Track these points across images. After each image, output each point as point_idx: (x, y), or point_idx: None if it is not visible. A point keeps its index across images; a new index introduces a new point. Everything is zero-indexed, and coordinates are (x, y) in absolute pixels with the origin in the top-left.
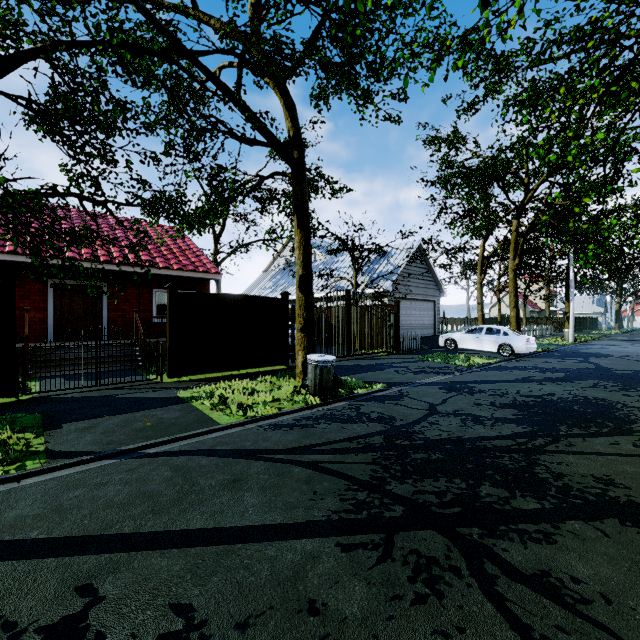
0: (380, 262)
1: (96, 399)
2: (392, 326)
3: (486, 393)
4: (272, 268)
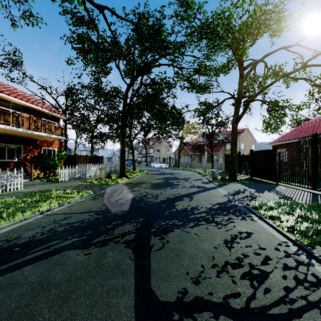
0: None
1: None
2: None
3: (188, 186)
4: None
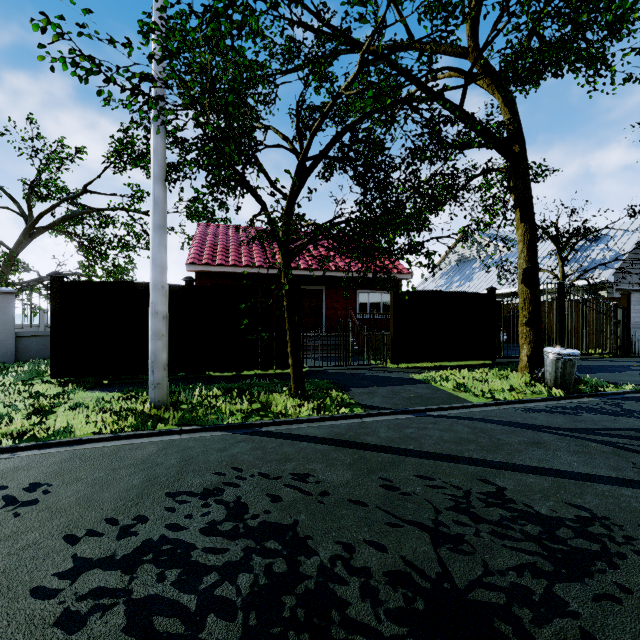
0: (591, 248)
1: (352, 375)
2: (619, 323)
3: None
4: (442, 265)
